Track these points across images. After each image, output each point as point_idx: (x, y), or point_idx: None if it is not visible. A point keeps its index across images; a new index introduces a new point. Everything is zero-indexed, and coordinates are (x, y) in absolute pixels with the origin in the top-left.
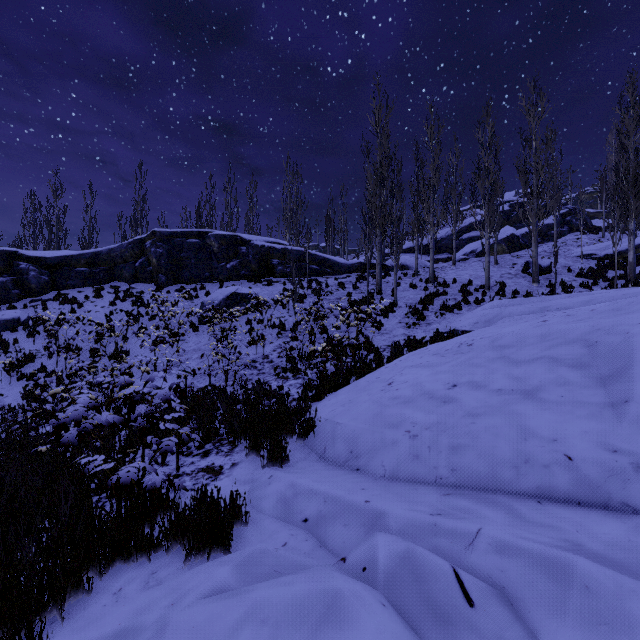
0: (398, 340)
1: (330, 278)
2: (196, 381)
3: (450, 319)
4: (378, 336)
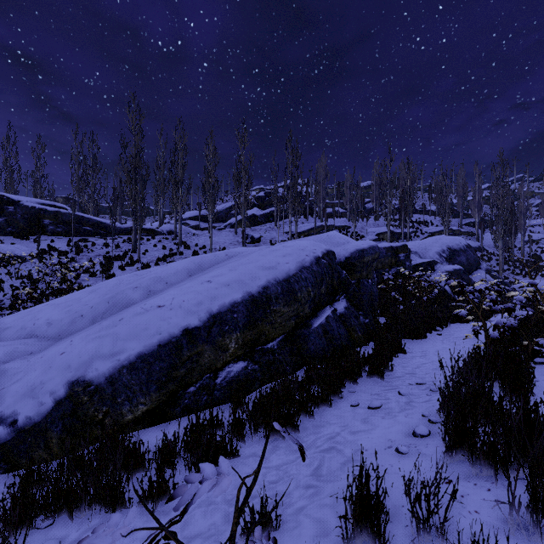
0: None
1: (102, 238)
2: None
3: None
4: None
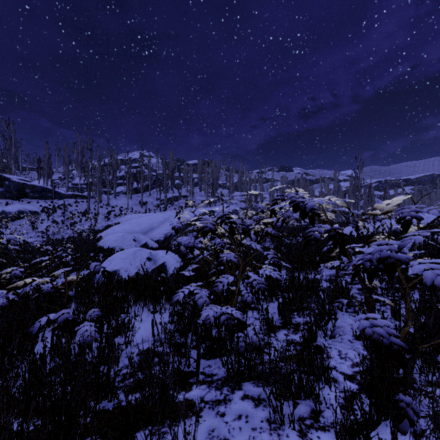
0: (104, 225)
1: (60, 201)
2: (37, 239)
3: (118, 219)
4: (97, 224)
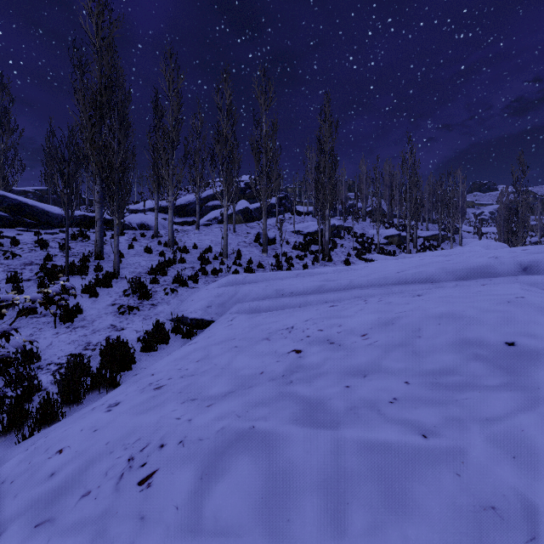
0: (97, 340)
1: (29, 232)
2: None
3: (183, 296)
4: (64, 334)
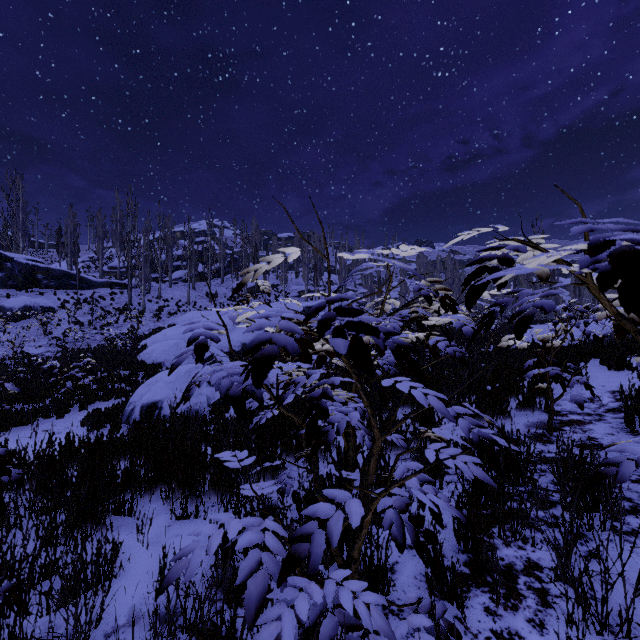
0: (152, 328)
1: (88, 291)
2: (50, 349)
3: (173, 319)
4: (142, 326)
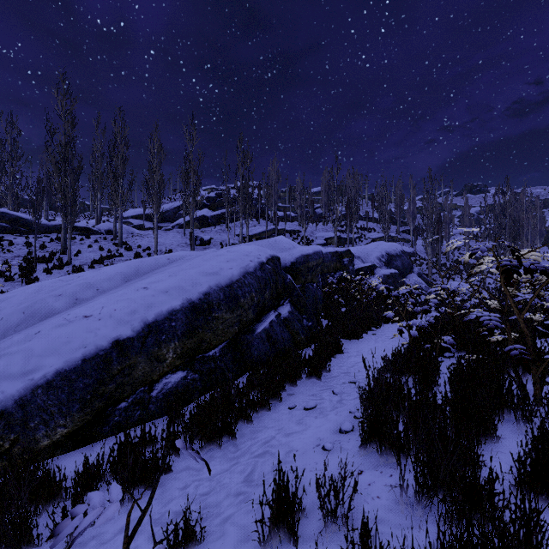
0: None
1: (22, 236)
2: None
3: None
4: None
